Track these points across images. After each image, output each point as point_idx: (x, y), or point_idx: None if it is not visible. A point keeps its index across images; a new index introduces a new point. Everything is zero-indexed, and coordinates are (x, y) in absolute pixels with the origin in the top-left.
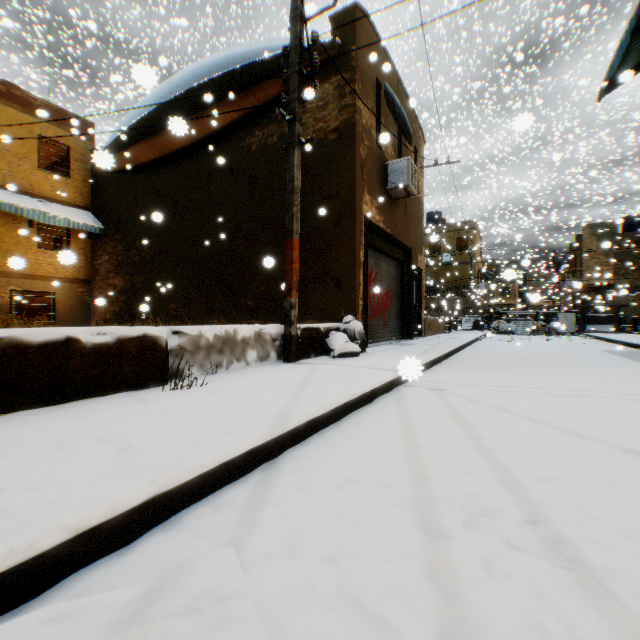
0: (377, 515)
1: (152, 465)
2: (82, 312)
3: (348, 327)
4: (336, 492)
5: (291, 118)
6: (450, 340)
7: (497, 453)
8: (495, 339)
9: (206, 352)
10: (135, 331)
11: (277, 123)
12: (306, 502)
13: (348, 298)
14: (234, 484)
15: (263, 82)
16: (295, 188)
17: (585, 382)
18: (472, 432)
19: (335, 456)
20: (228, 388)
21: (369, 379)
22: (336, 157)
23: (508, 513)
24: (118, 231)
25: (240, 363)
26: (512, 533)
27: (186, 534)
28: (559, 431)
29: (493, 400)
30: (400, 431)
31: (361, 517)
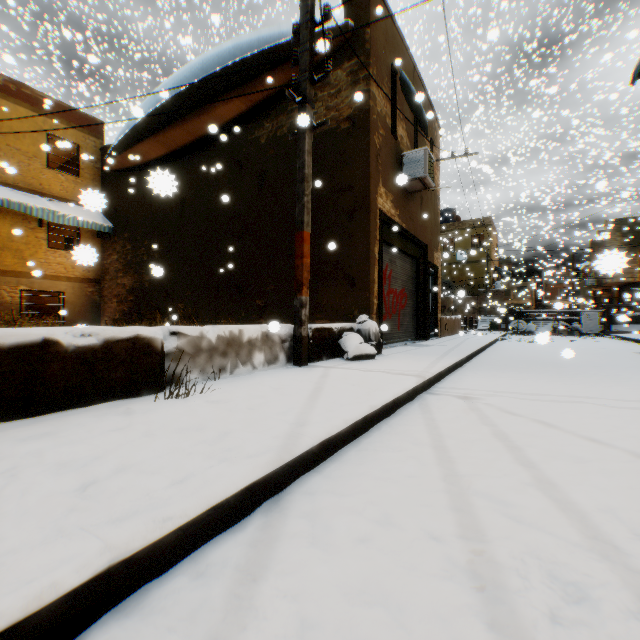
0: (423, 595)
1: (115, 514)
2: (92, 312)
3: (362, 327)
4: (362, 550)
5: (301, 100)
6: (469, 341)
7: (563, 489)
8: (515, 340)
9: (208, 355)
10: (125, 332)
11: (287, 114)
12: (322, 568)
13: (362, 296)
14: (227, 533)
15: (272, 71)
16: (306, 176)
17: (635, 390)
18: (522, 456)
19: (356, 490)
20: (230, 397)
21: (390, 386)
22: (349, 147)
23: (613, 597)
24: (127, 230)
25: (246, 367)
26: (634, 639)
27: (151, 625)
28: (631, 456)
29: (535, 412)
30: (433, 454)
31: (400, 598)
